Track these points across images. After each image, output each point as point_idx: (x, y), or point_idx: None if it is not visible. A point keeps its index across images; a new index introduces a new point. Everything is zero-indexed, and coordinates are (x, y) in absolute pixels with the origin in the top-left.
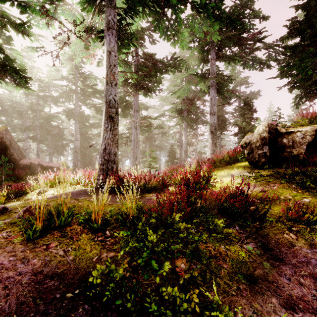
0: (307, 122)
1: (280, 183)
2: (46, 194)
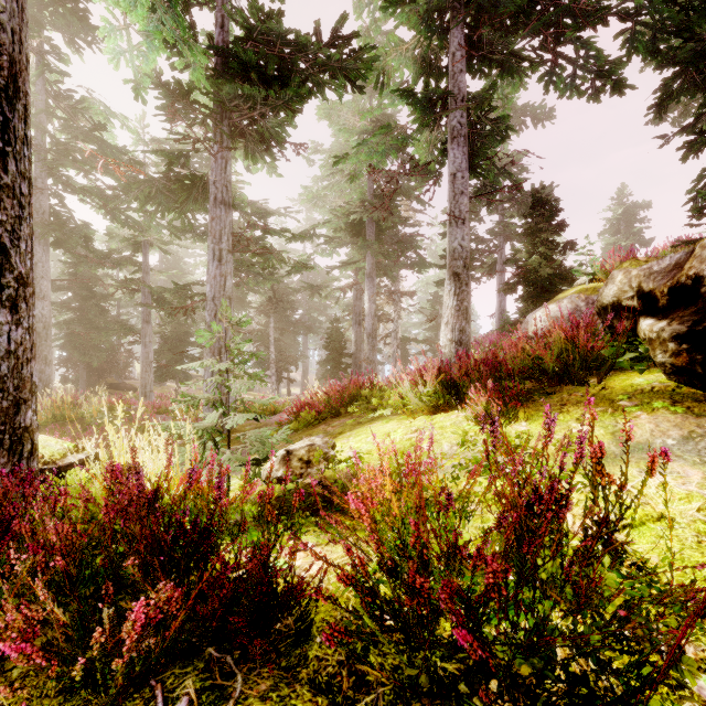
0: None
1: None
2: None
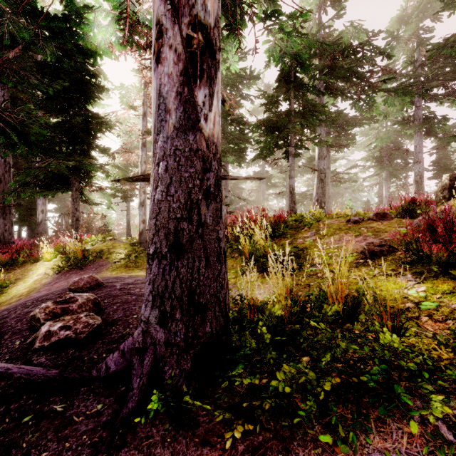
0: None
1: None
2: None
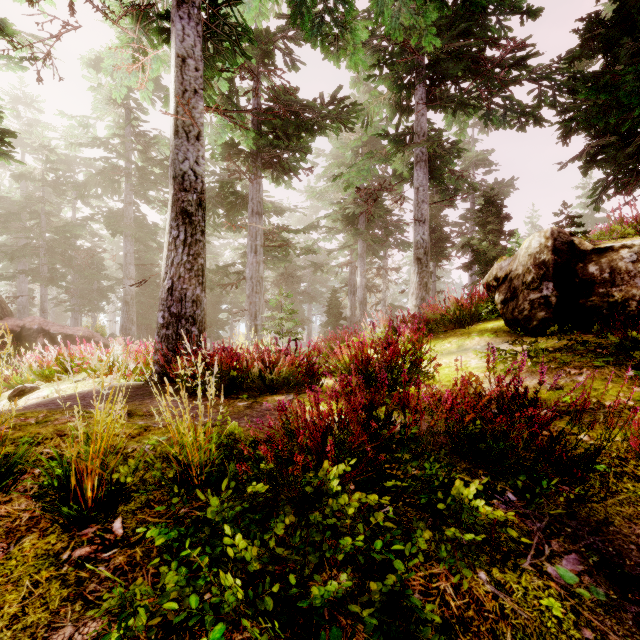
0: (633, 230)
1: (593, 368)
2: (30, 399)
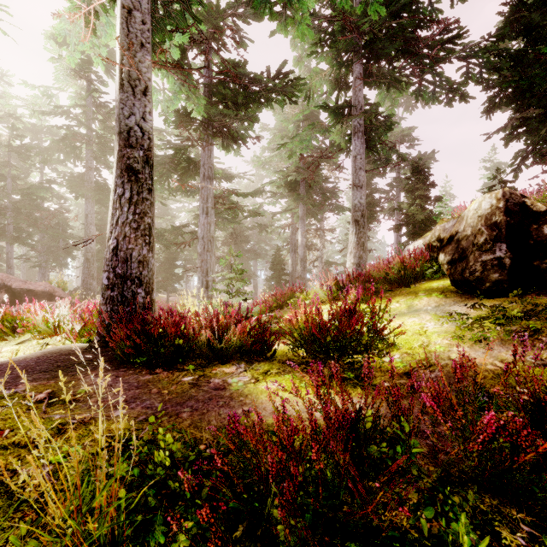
0: None
1: None
2: None
